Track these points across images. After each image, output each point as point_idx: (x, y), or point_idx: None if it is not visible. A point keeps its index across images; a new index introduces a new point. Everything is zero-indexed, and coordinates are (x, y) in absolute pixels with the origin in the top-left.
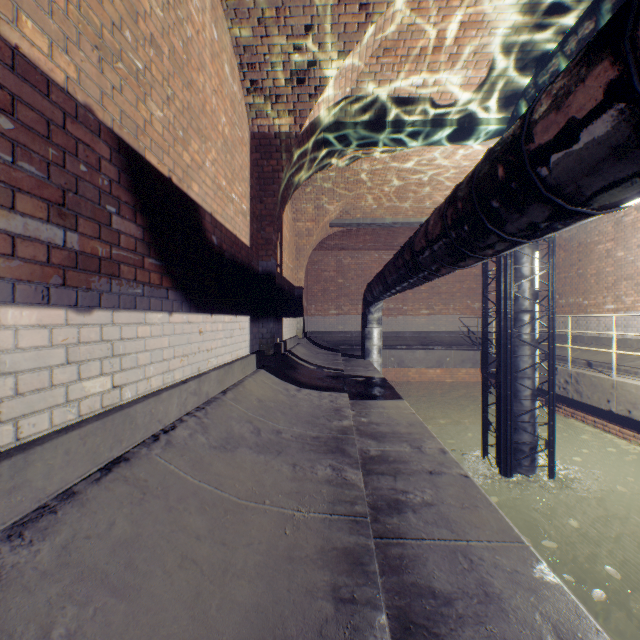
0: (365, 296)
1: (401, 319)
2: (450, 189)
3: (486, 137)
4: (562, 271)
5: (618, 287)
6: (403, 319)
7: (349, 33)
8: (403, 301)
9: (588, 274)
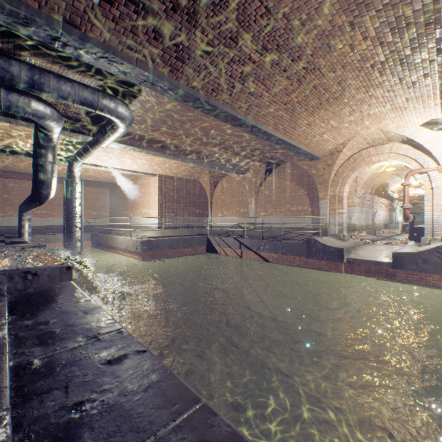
0: (21, 208)
1: (51, 219)
2: (66, 167)
3: (65, 163)
4: (123, 201)
5: (133, 209)
6: (53, 219)
7: (5, 137)
8: (53, 210)
9: (128, 203)
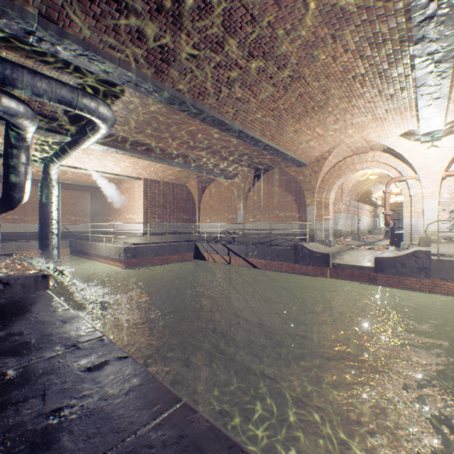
0: None
1: (24, 225)
2: (41, 169)
3: (40, 164)
4: (105, 206)
5: (116, 214)
6: (26, 225)
7: None
8: (26, 215)
9: (111, 208)
